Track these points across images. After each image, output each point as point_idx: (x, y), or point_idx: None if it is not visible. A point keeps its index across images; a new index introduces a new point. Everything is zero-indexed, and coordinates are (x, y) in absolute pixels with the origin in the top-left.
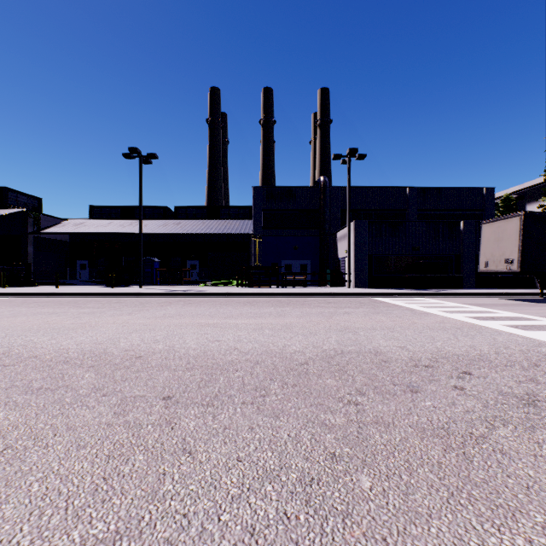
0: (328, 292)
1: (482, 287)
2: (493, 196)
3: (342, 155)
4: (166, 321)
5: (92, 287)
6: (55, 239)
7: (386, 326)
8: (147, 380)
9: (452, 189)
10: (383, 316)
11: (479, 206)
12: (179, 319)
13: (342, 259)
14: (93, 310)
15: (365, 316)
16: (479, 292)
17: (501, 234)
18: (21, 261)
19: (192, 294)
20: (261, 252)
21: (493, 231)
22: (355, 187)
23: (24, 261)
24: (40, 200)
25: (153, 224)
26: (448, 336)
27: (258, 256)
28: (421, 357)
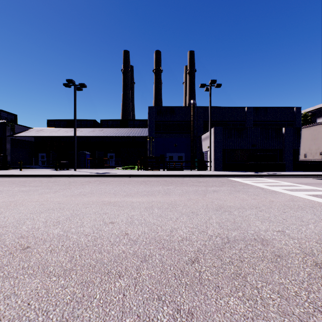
0: (197, 174)
1: (297, 170)
2: (300, 112)
3: (206, 85)
4: (78, 199)
5: (45, 170)
6: (25, 140)
7: (252, 204)
8: (3, 298)
9: (274, 108)
10: (243, 194)
11: (291, 119)
12: (89, 197)
13: (205, 152)
14: (30, 189)
15: (230, 194)
16: (299, 174)
17: (316, 134)
18: (2, 153)
19: (107, 175)
20: (153, 148)
21: (310, 133)
22: (213, 107)
23: (4, 153)
24: (16, 116)
25: (86, 131)
26: (312, 217)
27: (152, 150)
28: (312, 249)
